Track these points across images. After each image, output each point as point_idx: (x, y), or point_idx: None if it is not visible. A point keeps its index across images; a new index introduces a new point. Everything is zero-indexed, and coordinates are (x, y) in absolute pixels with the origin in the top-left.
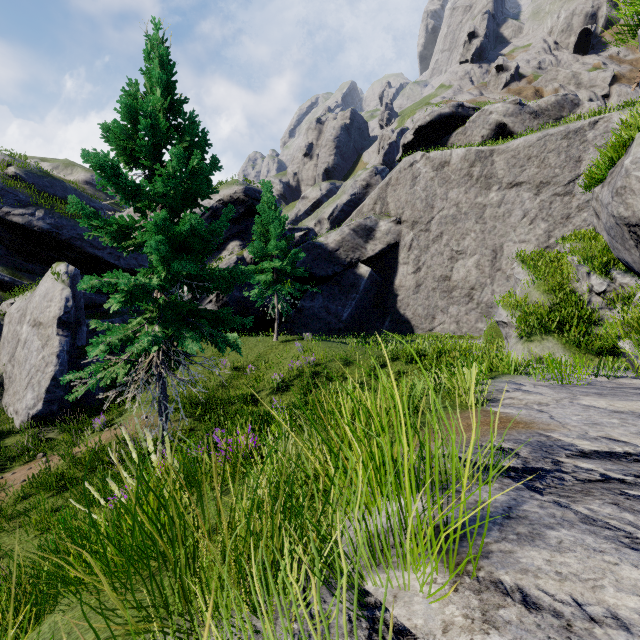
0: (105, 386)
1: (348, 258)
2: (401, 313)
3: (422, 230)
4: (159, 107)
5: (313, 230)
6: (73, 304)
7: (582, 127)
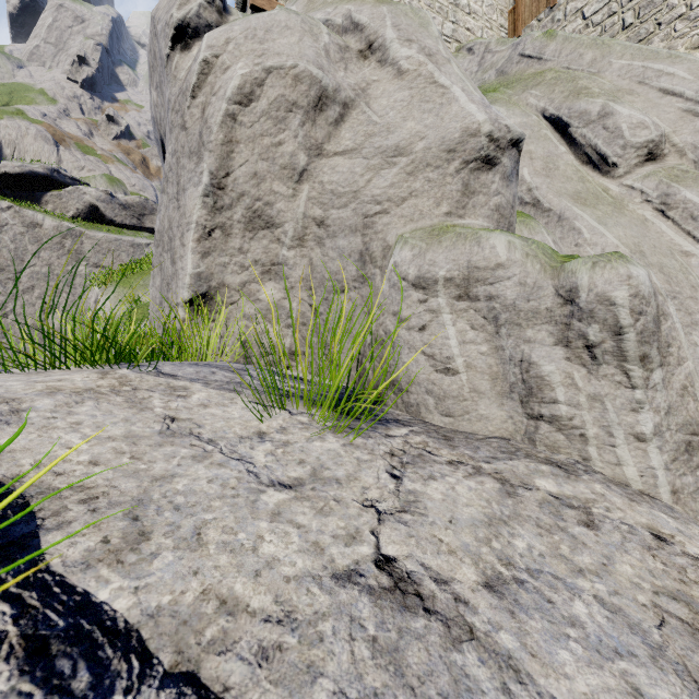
0: None
1: None
2: None
3: (11, 278)
4: None
5: None
6: None
7: (142, 244)
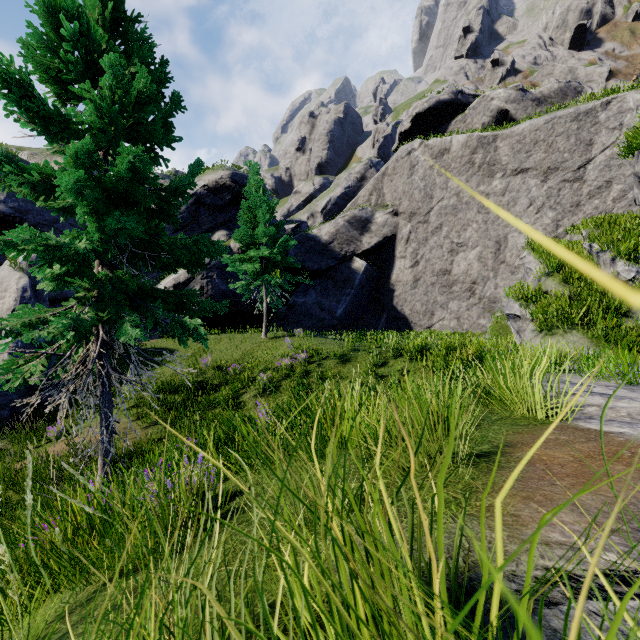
0: (12, 390)
1: (342, 251)
2: (398, 309)
3: (420, 222)
4: (97, 16)
5: (306, 223)
6: (32, 295)
7: (594, 108)
